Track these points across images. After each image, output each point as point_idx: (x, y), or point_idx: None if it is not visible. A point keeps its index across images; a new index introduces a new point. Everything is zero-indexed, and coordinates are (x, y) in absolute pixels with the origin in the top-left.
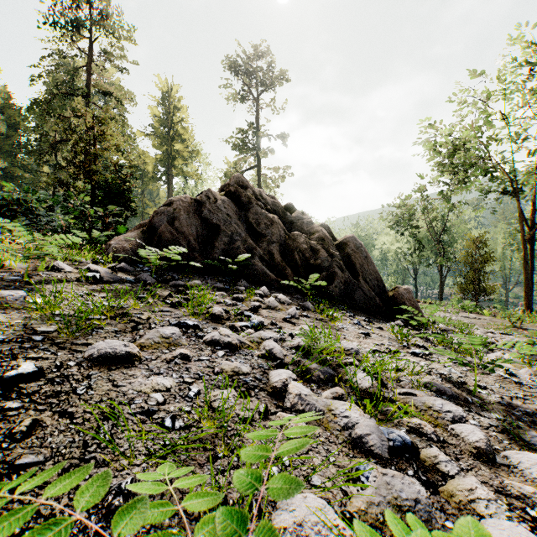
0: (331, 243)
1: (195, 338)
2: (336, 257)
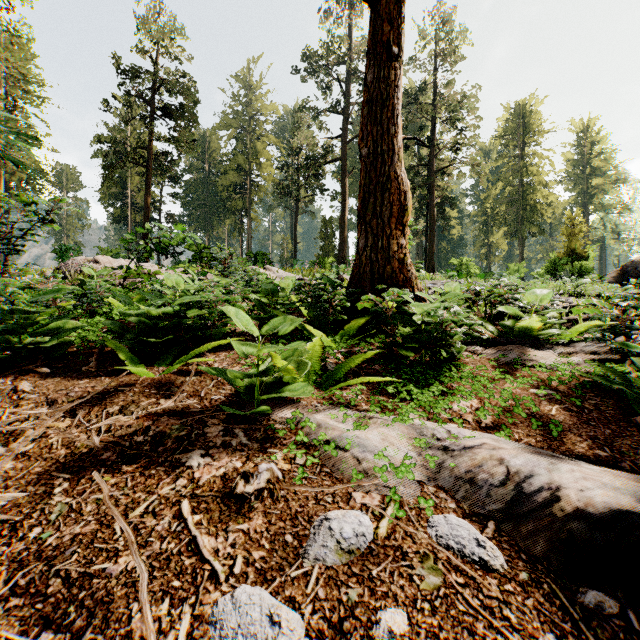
0: None
1: None
2: None
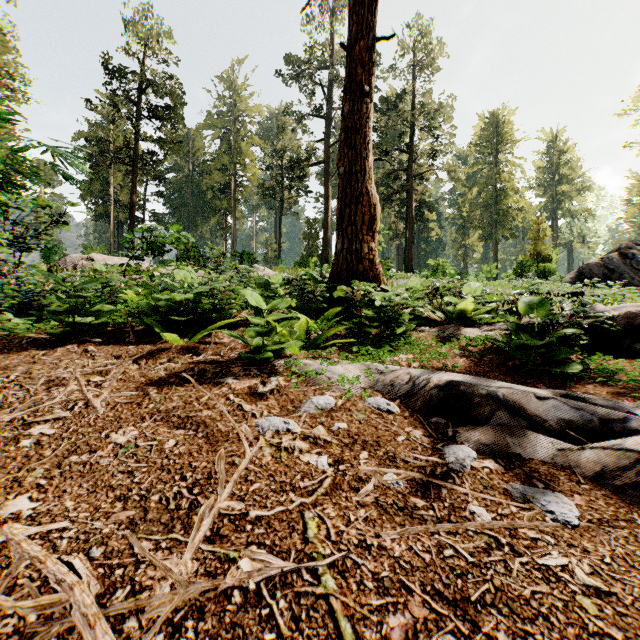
0: None
1: None
2: None
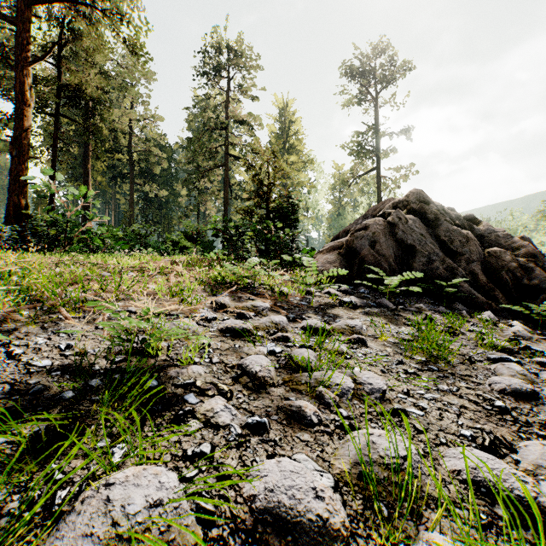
0: (544, 260)
1: (533, 375)
2: None
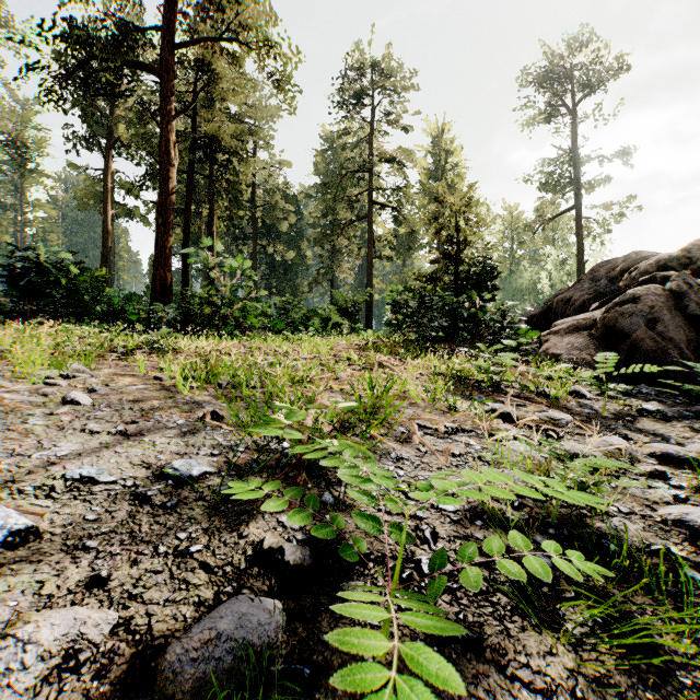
0: None
1: None
2: None
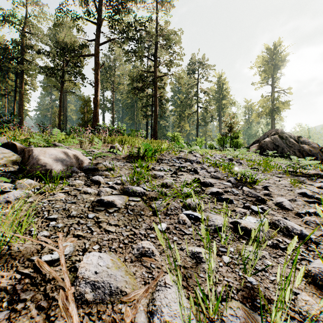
0: (316, 148)
1: None
2: (318, 152)
